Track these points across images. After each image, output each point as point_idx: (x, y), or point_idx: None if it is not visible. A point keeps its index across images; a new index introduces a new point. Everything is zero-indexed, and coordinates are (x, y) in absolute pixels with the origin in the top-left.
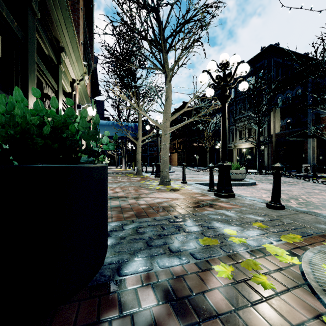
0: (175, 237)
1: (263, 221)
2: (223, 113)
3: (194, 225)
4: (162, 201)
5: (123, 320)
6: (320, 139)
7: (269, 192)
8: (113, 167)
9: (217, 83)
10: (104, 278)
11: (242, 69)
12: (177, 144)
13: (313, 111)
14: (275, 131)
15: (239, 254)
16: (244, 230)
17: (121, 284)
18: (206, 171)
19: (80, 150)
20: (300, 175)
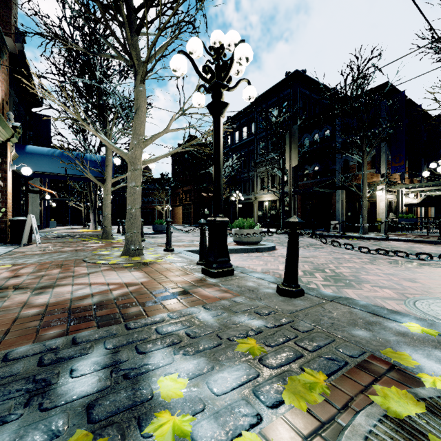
0: None
1: (262, 331)
2: (216, 133)
3: (97, 368)
4: (92, 292)
5: None
6: (349, 192)
7: None
8: (78, 227)
9: (205, 80)
10: None
11: (240, 52)
12: (182, 194)
13: (342, 158)
14: (291, 163)
15: None
16: (212, 371)
17: None
18: None
19: None
20: (328, 235)
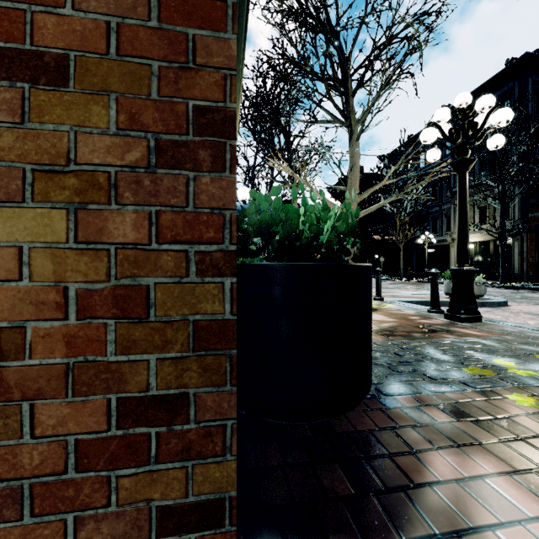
0: (423, 364)
1: None
2: (462, 188)
3: (441, 353)
4: None
5: (422, 430)
6: None
7: (538, 318)
8: None
9: (452, 141)
10: (369, 396)
11: (500, 117)
12: None
13: None
14: None
15: (532, 388)
16: (526, 363)
17: (392, 404)
18: (400, 284)
19: (339, 248)
20: None
